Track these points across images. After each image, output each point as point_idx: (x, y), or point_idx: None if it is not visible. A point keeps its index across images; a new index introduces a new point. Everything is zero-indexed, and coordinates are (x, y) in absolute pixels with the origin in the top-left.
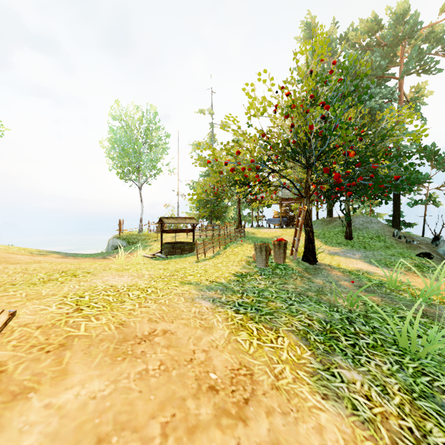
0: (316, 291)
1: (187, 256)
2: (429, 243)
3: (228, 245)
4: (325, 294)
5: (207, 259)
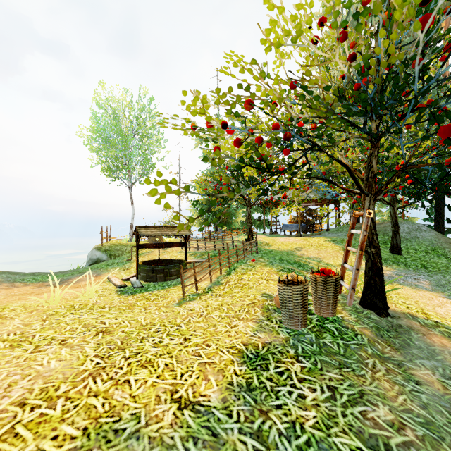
0: None
1: (171, 286)
2: None
3: (233, 266)
4: None
5: (199, 293)
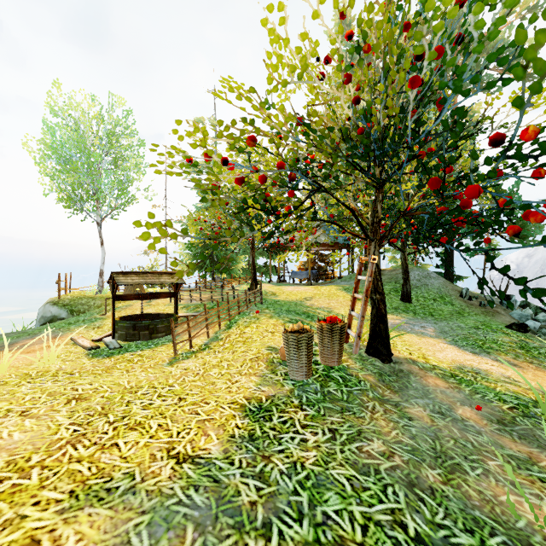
0: (436, 459)
1: (159, 345)
2: (497, 303)
3: (234, 319)
4: (461, 469)
5: (194, 351)
